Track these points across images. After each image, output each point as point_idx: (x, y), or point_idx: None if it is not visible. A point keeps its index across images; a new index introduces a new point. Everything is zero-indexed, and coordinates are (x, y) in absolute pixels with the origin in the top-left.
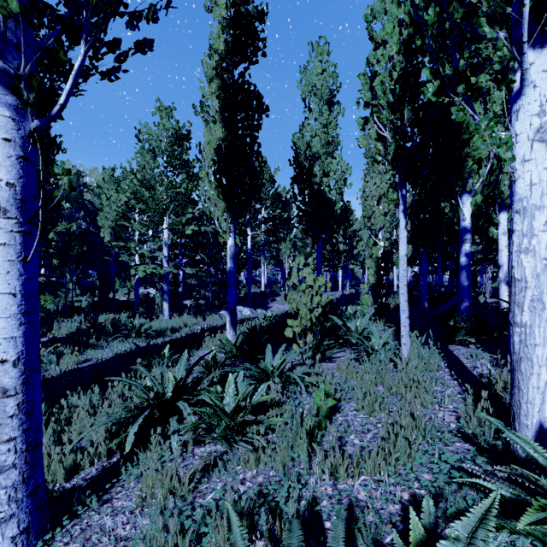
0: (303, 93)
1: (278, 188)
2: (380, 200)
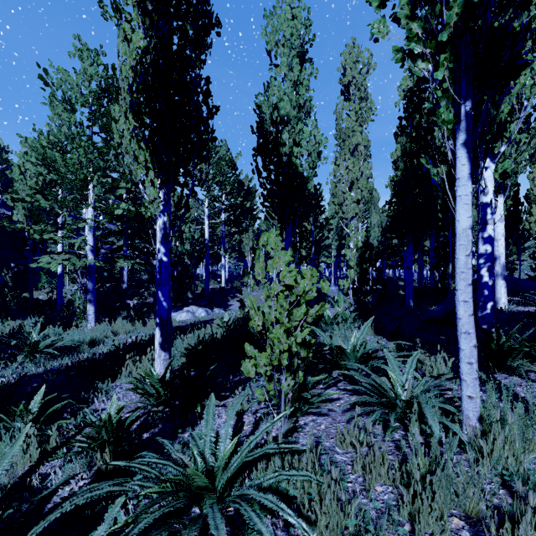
0: (269, 44)
1: (239, 174)
2: (352, 186)
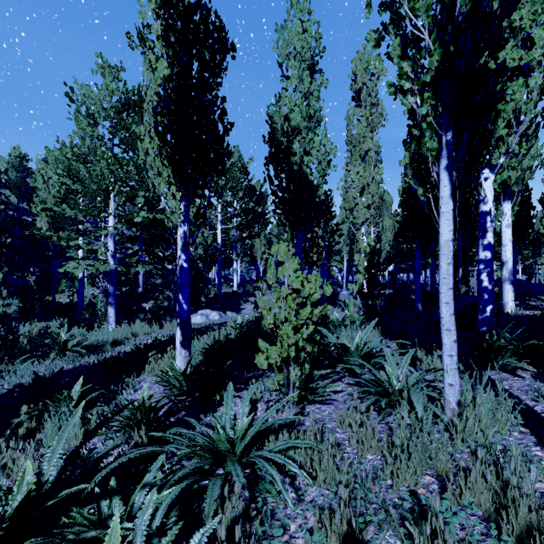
0: (280, 56)
1: (251, 179)
2: (363, 191)
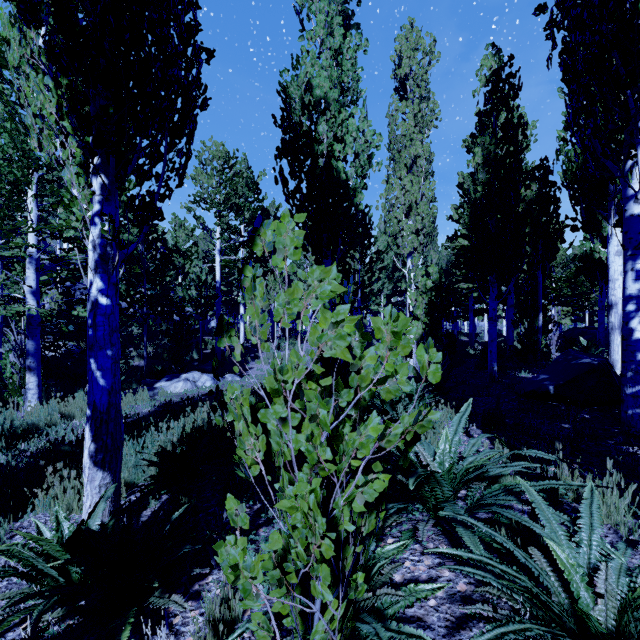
0: None
1: (263, 199)
2: (410, 212)
